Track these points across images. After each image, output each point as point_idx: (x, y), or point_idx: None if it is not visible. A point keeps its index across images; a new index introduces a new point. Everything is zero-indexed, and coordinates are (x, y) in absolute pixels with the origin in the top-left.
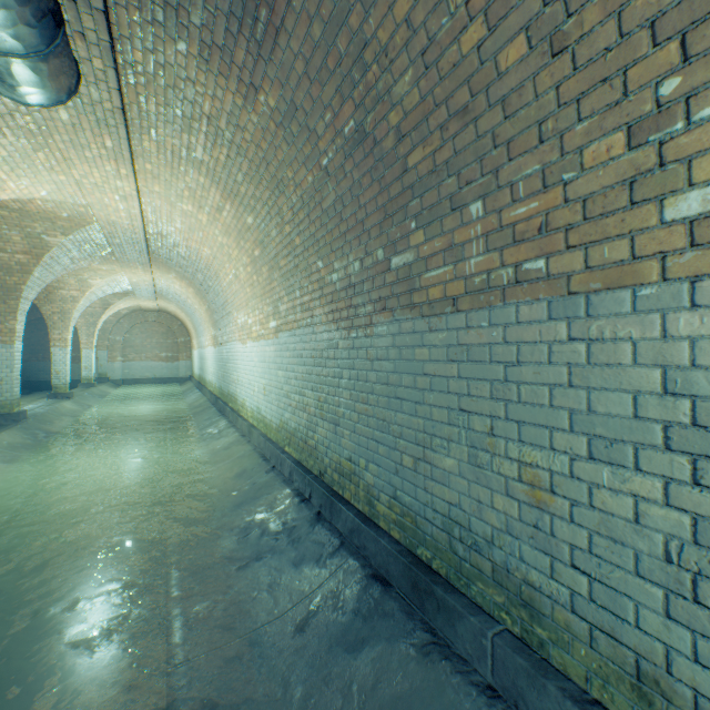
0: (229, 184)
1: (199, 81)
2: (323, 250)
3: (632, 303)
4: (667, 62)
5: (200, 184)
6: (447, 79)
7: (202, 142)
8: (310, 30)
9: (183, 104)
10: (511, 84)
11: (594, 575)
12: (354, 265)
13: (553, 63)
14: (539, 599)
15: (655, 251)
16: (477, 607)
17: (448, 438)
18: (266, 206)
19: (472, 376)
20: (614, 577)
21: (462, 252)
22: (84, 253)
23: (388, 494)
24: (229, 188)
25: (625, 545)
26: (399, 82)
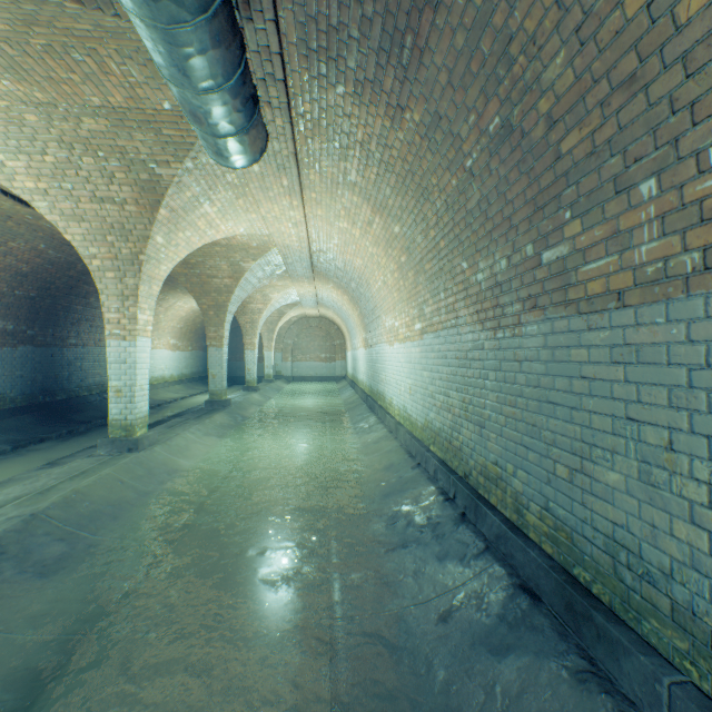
0: (377, 199)
1: (353, 115)
2: (467, 250)
3: None
4: None
5: (353, 203)
6: (607, 50)
7: (355, 166)
8: (452, 42)
9: (340, 138)
10: (695, 36)
11: None
12: (500, 263)
13: None
14: None
15: None
16: (649, 647)
17: (612, 450)
18: (411, 215)
19: (642, 380)
20: None
21: (628, 239)
22: (267, 273)
23: (539, 504)
24: (377, 202)
25: None
26: (549, 67)
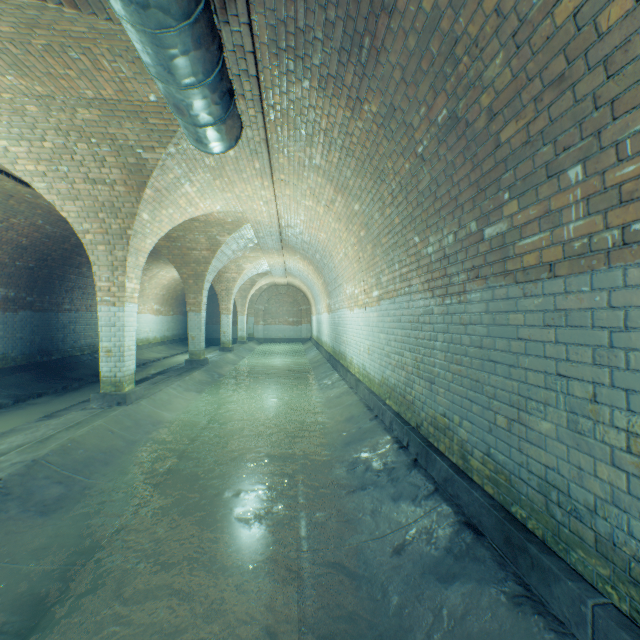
0: (339, 180)
1: (317, 106)
2: (419, 226)
3: None
4: None
5: (318, 184)
6: (540, 52)
7: (319, 151)
8: (405, 43)
9: (306, 126)
10: (614, 42)
11: None
12: (447, 238)
13: None
14: None
15: None
16: (576, 574)
17: (544, 402)
18: (369, 194)
19: (570, 341)
20: None
21: (558, 218)
22: (240, 246)
23: (481, 450)
24: (339, 183)
25: None
26: (490, 66)
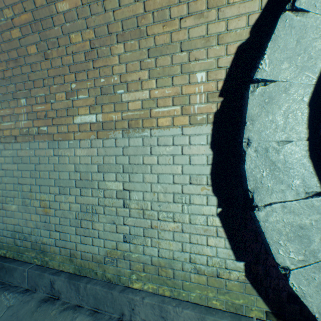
0: None
1: None
2: None
3: (69, 145)
4: (73, 79)
5: None
6: (7, 43)
7: None
8: None
9: None
10: (33, 60)
11: (61, 231)
12: None
13: (46, 61)
14: (47, 247)
15: (73, 131)
16: (25, 262)
17: (14, 197)
18: None
19: (23, 169)
20: (65, 229)
21: (19, 117)
22: None
23: None
24: None
25: (68, 218)
26: None
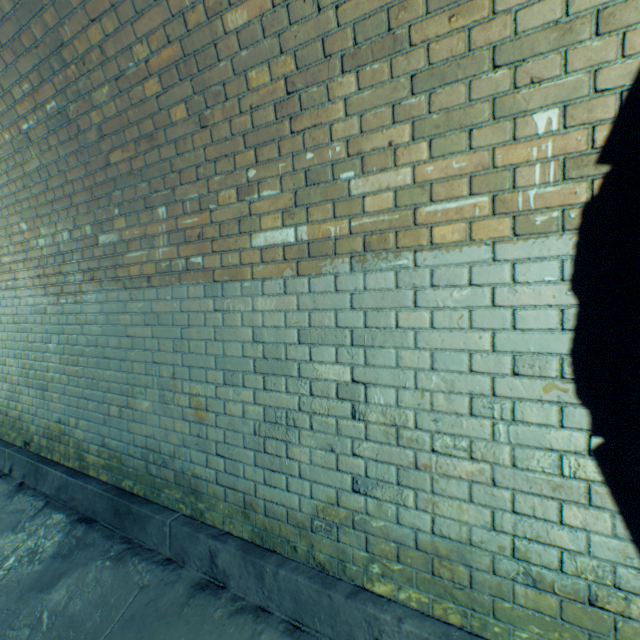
0: None
1: None
2: (28, 212)
3: (242, 290)
4: (251, 160)
5: None
6: (138, 108)
7: None
8: None
9: None
10: (180, 134)
11: (227, 456)
12: (63, 235)
13: (202, 132)
14: (201, 484)
15: (249, 262)
16: (165, 508)
17: (146, 386)
18: None
19: (162, 336)
20: (235, 453)
21: (154, 242)
22: None
23: (98, 443)
24: None
25: (240, 432)
26: (99, 91)
